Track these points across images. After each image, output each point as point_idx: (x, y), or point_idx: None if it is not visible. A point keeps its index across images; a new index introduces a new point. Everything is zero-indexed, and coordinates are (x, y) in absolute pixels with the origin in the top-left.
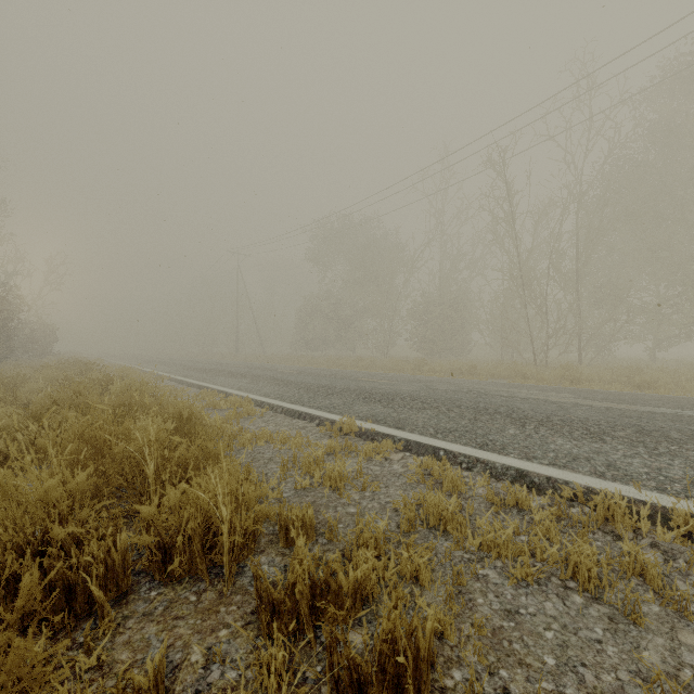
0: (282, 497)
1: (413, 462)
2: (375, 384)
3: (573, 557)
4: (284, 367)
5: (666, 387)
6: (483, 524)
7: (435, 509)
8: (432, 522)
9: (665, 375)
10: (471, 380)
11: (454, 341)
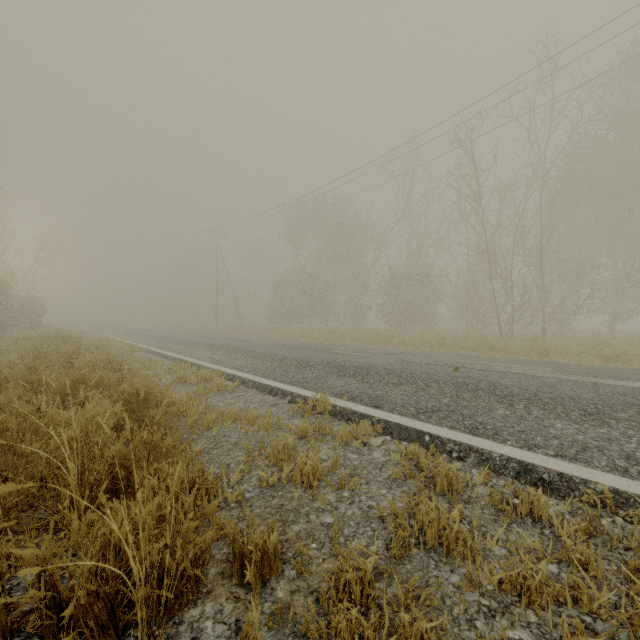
0: (243, 499)
1: (396, 449)
2: (348, 356)
3: None
4: (259, 339)
5: (636, 359)
6: (494, 544)
7: (434, 524)
8: (430, 541)
9: (632, 347)
10: (441, 352)
11: (421, 314)
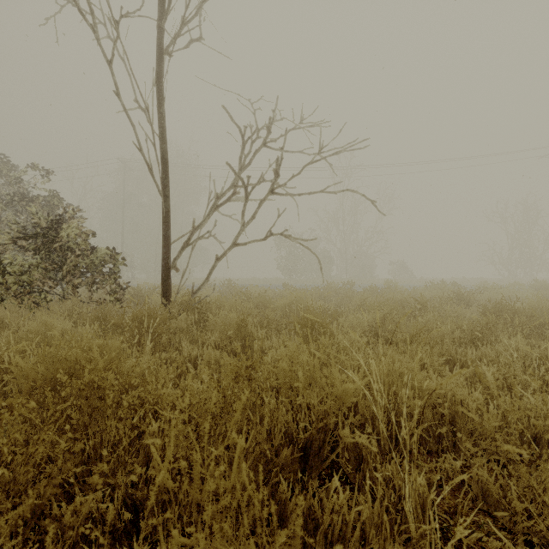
0: None
1: None
2: None
3: None
4: None
5: None
6: None
7: None
8: None
9: None
10: None
11: None
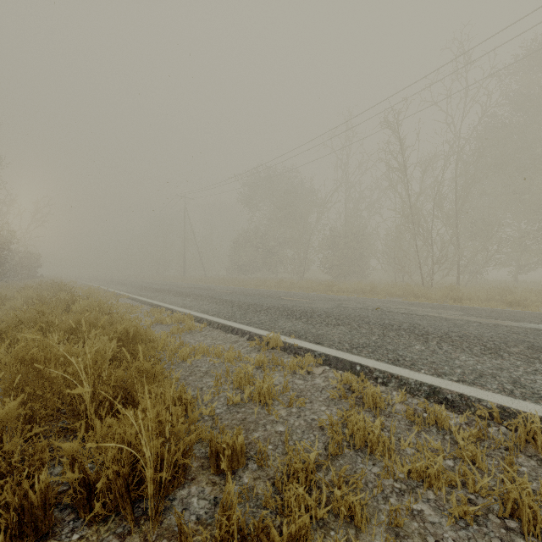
0: (215, 414)
1: (333, 376)
2: (295, 302)
3: (512, 495)
4: (221, 287)
5: (533, 305)
6: (407, 445)
7: (361, 431)
8: (358, 444)
9: (531, 295)
10: (372, 298)
11: (357, 266)
